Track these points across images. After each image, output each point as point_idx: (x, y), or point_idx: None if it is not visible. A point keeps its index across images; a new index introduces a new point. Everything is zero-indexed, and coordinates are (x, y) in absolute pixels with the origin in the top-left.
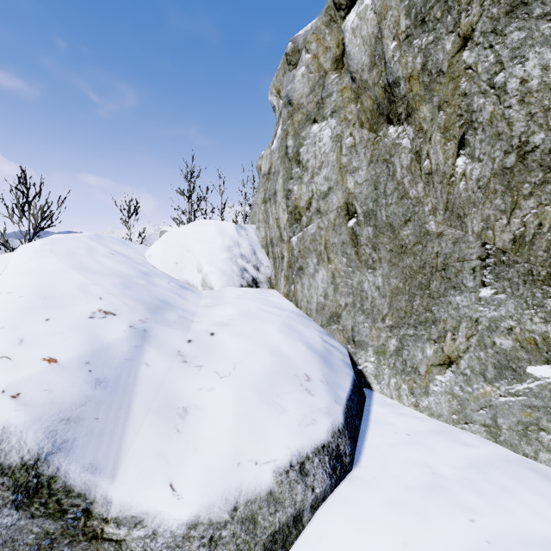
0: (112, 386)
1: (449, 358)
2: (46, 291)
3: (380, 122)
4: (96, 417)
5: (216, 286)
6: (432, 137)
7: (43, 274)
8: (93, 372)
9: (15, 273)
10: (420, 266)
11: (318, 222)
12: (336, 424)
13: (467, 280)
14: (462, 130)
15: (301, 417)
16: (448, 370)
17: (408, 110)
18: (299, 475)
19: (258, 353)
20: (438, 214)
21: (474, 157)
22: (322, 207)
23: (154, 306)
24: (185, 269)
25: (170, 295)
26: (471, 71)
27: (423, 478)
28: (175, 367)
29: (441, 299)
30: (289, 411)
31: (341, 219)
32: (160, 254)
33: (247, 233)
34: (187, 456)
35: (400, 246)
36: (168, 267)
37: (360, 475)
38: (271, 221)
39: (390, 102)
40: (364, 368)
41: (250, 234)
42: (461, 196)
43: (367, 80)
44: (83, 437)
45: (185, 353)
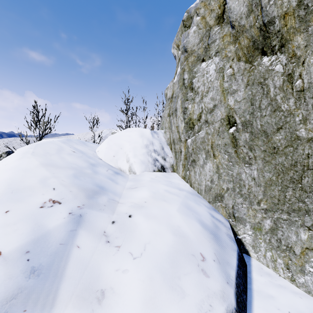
0: (45, 272)
1: None
2: (16, 185)
3: (255, 55)
4: (24, 308)
5: (137, 171)
6: (306, 60)
7: (19, 171)
8: (30, 260)
9: (4, 169)
10: (291, 164)
11: (206, 129)
12: (230, 309)
13: None
14: None
15: (199, 303)
16: None
17: (282, 42)
18: None
19: (164, 233)
20: (308, 123)
21: None
22: (209, 119)
23: (92, 192)
24: (119, 160)
25: (106, 181)
26: None
27: None
28: (99, 247)
29: None
30: (189, 296)
31: (223, 127)
32: (104, 150)
33: (158, 136)
34: None
35: (273, 148)
36: (108, 159)
37: None
38: (173, 128)
39: (265, 38)
40: (243, 238)
41: (160, 136)
42: None
43: (244, 25)
44: None
45: (109, 233)
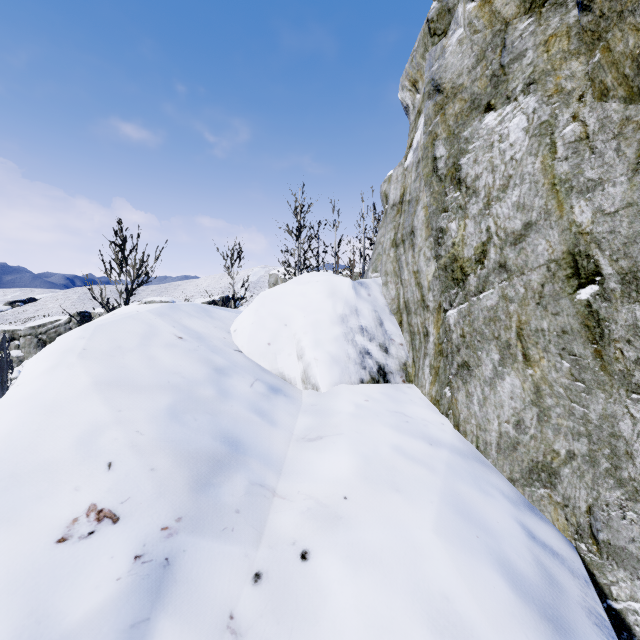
0: None
1: None
2: (12, 463)
3: None
4: None
5: (323, 384)
6: None
7: (35, 411)
8: None
9: (7, 402)
10: None
11: (501, 287)
12: None
13: None
14: None
15: None
16: None
17: None
18: None
19: (404, 627)
20: None
21: None
22: (511, 261)
23: (208, 465)
24: (280, 354)
25: (248, 419)
26: None
27: None
28: None
29: None
30: None
31: (558, 284)
32: (248, 330)
33: (369, 293)
34: None
35: None
36: (257, 350)
37: None
38: (406, 275)
39: None
40: (629, 612)
41: (373, 294)
42: None
43: None
44: None
45: (243, 623)
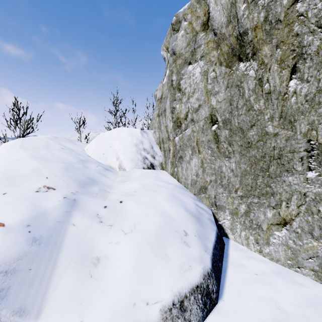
0: (45, 242)
1: (284, 220)
2: (9, 173)
3: (234, 61)
4: (30, 268)
5: (127, 168)
6: (271, 67)
7: (10, 161)
8: (31, 232)
9: None
10: (262, 156)
11: (192, 127)
12: (206, 268)
13: (297, 165)
14: (294, 60)
15: (181, 264)
16: (283, 228)
17: (254, 50)
18: (179, 311)
19: (152, 215)
20: (274, 121)
21: (303, 79)
22: (195, 118)
23: (84, 183)
24: (108, 158)
25: (97, 175)
26: (302, 17)
27: (271, 313)
28: (93, 226)
29: (277, 178)
30: (172, 260)
31: (207, 125)
32: (93, 148)
33: (147, 135)
34: (96, 298)
35: (247, 142)
36: (98, 156)
37: (224, 308)
38: (162, 128)
39: (241, 46)
40: (223, 223)
41: (149, 136)
42: (292, 107)
43: (224, 33)
44: (16, 286)
45: (101, 215)
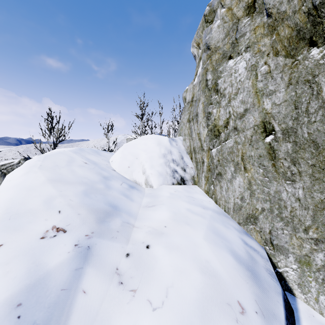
0: None
1: None
2: (15, 209)
3: (300, 47)
4: None
5: (155, 185)
6: None
7: (22, 189)
8: (22, 318)
9: (7, 187)
10: None
11: (235, 138)
12: None
13: None
14: None
15: None
16: None
17: None
18: None
19: (189, 271)
20: None
21: None
22: (239, 126)
23: (103, 214)
24: (134, 172)
25: (120, 197)
26: None
27: None
28: (111, 291)
29: None
30: None
31: (258, 135)
32: (118, 160)
33: (177, 144)
34: None
35: None
36: (123, 170)
37: None
38: (194, 135)
39: (315, 25)
40: (284, 272)
41: (178, 144)
42: None
43: (285, 11)
44: None
45: (122, 271)
